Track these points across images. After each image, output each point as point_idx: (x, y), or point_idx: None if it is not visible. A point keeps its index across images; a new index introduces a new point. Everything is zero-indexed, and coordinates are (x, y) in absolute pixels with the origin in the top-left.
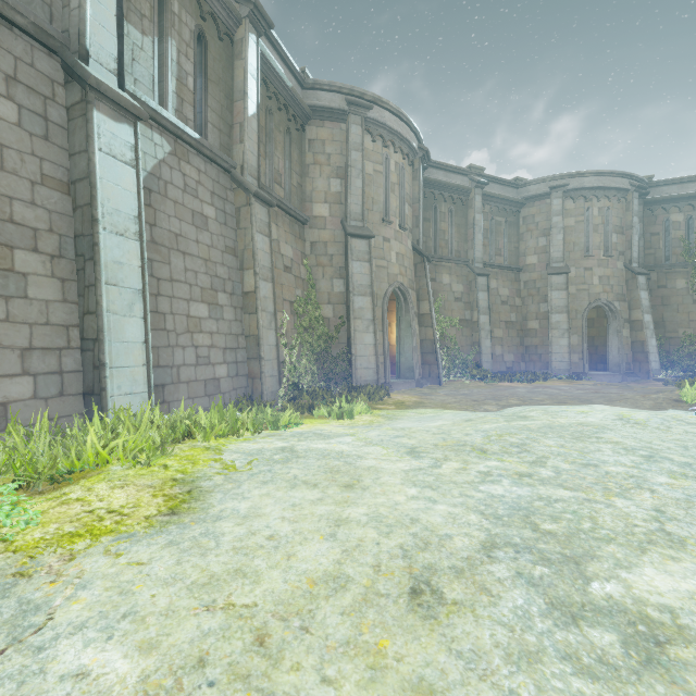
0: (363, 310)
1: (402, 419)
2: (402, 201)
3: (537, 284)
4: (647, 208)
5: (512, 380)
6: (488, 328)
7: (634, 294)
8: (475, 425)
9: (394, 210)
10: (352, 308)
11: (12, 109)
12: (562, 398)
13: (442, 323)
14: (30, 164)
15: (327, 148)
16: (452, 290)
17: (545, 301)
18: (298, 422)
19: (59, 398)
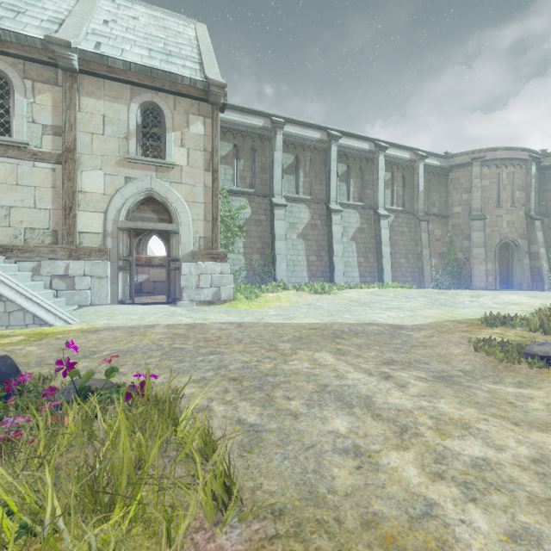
0: (478, 254)
1: None
2: (513, 192)
3: None
4: None
5: None
6: None
7: None
8: None
9: (505, 199)
10: (472, 254)
11: (366, 225)
12: None
13: None
14: (369, 235)
15: (460, 181)
16: None
17: None
18: None
19: (374, 282)
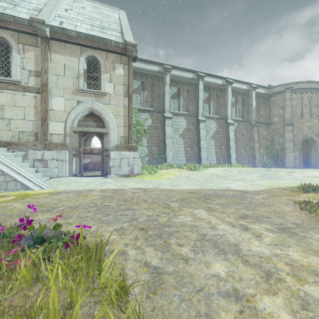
0: (289, 146)
1: None
2: (311, 108)
3: None
4: None
5: None
6: None
7: None
8: None
9: (306, 112)
10: (285, 146)
11: (220, 129)
12: None
13: None
14: (222, 135)
15: (278, 102)
16: None
17: None
18: None
19: (225, 163)
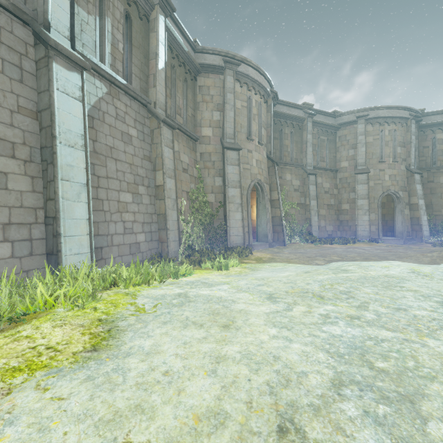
0: (235, 197)
1: (261, 270)
2: (260, 126)
3: (348, 180)
4: (421, 130)
5: (332, 243)
6: (316, 209)
7: (412, 186)
8: (312, 276)
9: (254, 132)
10: (227, 196)
11: None
12: (367, 255)
13: (285, 206)
14: (10, 99)
15: (211, 91)
16: (293, 184)
17: (353, 191)
18: (191, 272)
19: (29, 257)
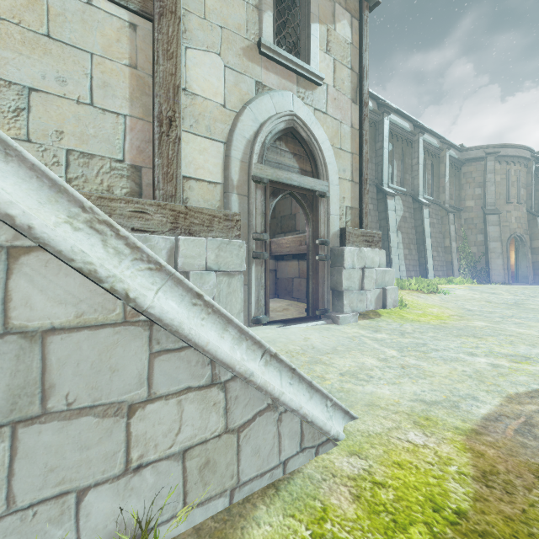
0: (495, 248)
1: None
2: (519, 189)
3: None
4: None
5: None
6: None
7: None
8: None
9: (513, 195)
10: (489, 248)
11: (408, 214)
12: None
13: None
14: (410, 225)
15: (473, 175)
16: None
17: None
18: None
19: (417, 276)
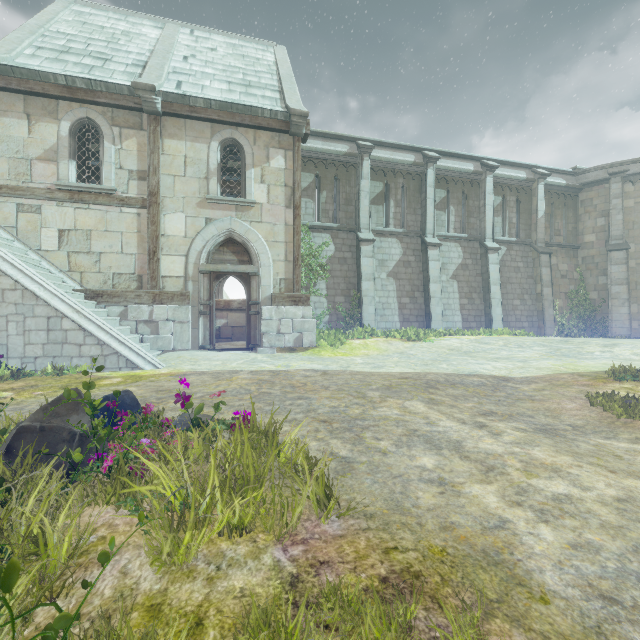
0: (619, 293)
1: None
2: None
3: None
4: None
5: None
6: None
7: None
8: None
9: None
10: (609, 293)
11: (471, 261)
12: None
13: None
14: (474, 272)
15: (594, 202)
16: None
17: None
18: None
19: (480, 328)
